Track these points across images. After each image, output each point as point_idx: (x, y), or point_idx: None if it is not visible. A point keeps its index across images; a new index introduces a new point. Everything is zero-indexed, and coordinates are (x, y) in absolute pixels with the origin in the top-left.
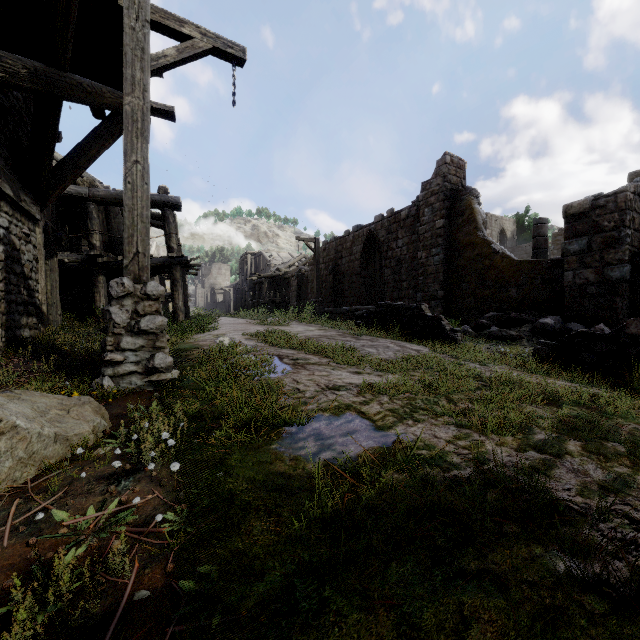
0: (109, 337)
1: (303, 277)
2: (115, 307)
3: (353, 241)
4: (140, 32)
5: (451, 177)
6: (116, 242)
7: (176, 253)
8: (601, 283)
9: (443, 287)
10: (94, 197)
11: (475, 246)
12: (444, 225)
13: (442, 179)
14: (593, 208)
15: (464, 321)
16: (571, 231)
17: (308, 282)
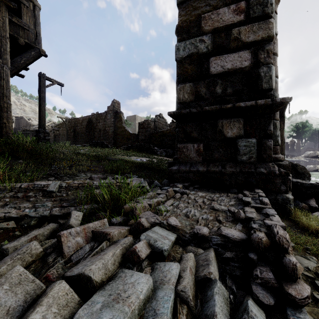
0: (40, 140)
1: (57, 132)
2: (41, 134)
3: (82, 120)
4: (44, 81)
5: (116, 107)
6: None
7: None
8: (145, 139)
9: (113, 139)
10: None
11: (122, 128)
12: (114, 121)
13: (113, 107)
14: (143, 123)
15: None
16: (140, 127)
17: (60, 135)
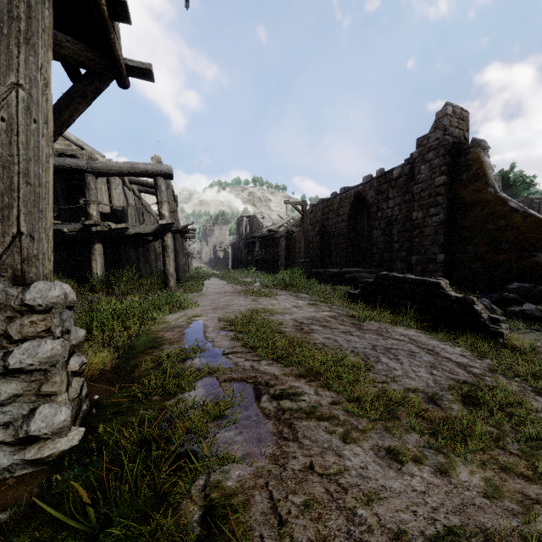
0: None
1: (291, 237)
2: None
3: (340, 203)
4: None
5: (453, 129)
6: (117, 211)
7: (166, 220)
8: None
9: (444, 250)
10: (91, 169)
11: (485, 204)
12: (445, 182)
13: (442, 132)
14: None
15: (470, 288)
16: None
17: (296, 242)
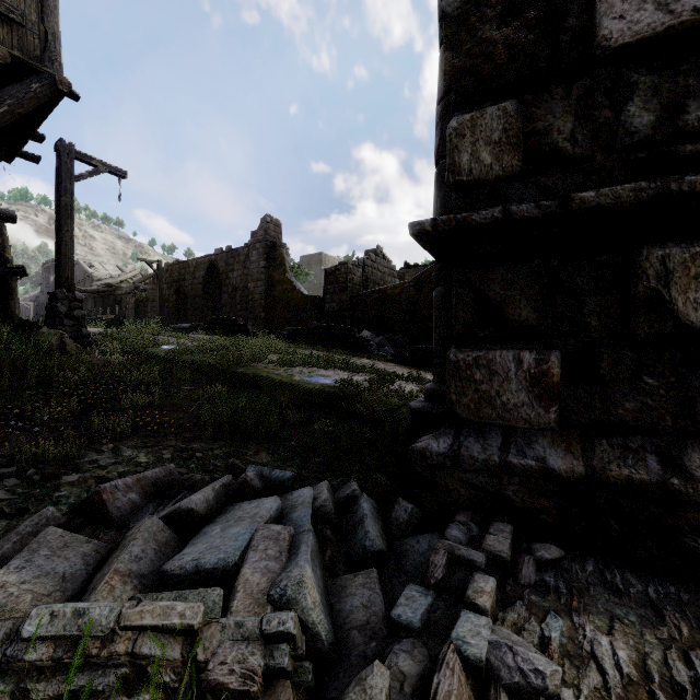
0: (57, 319)
1: (142, 295)
2: (60, 304)
3: (196, 267)
4: (70, 164)
5: (271, 232)
6: None
7: (16, 264)
8: (339, 311)
9: (265, 310)
10: None
11: (285, 283)
12: (266, 266)
13: (264, 233)
14: (336, 270)
15: None
16: (328, 281)
17: (148, 300)
